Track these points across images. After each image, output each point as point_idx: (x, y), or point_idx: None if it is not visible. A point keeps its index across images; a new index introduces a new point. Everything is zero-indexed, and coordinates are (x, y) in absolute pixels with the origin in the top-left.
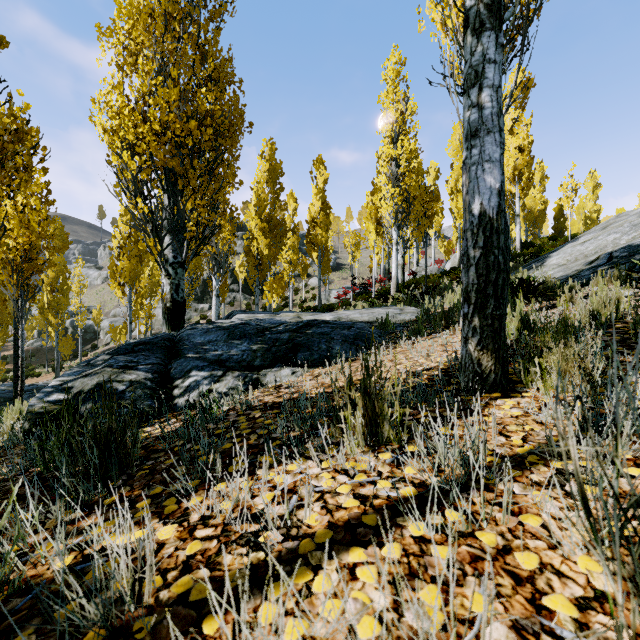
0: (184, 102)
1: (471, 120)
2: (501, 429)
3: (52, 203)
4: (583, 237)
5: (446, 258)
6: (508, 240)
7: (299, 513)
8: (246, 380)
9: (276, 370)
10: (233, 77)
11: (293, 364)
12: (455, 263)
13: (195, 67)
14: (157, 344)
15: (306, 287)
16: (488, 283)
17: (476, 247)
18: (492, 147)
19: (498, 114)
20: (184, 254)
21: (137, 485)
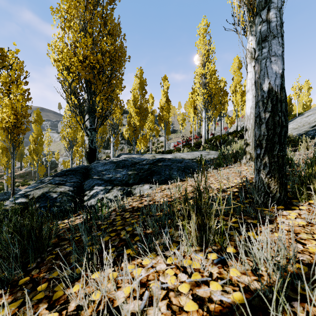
0: (95, 45)
1: (262, 31)
2: (295, 236)
3: (30, 99)
4: (306, 113)
5: (229, 126)
6: (287, 107)
7: (149, 312)
8: (124, 191)
9: (141, 186)
10: (120, 32)
11: (150, 182)
12: (234, 129)
13: (101, 27)
14: (78, 171)
15: (158, 141)
16: (274, 134)
17: (266, 111)
18: (276, 47)
19: (280, 25)
20: (95, 124)
21: (43, 269)
